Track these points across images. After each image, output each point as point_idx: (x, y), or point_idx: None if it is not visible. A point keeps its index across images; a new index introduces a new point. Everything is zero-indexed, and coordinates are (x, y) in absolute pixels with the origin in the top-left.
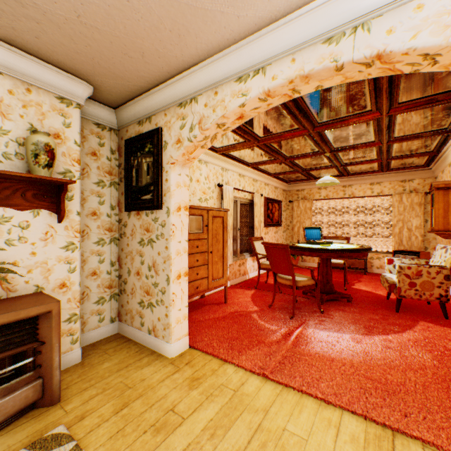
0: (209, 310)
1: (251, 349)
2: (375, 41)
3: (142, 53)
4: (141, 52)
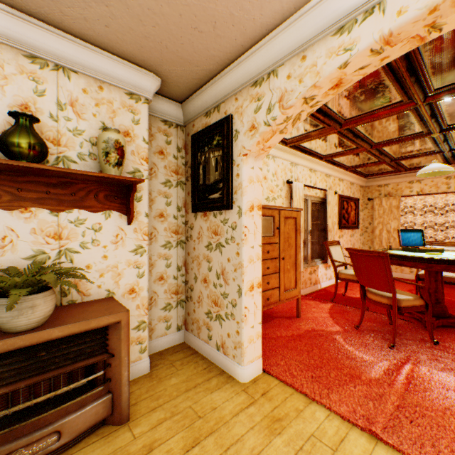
0: (280, 325)
1: (344, 386)
2: None
3: (214, 23)
4: (212, 22)
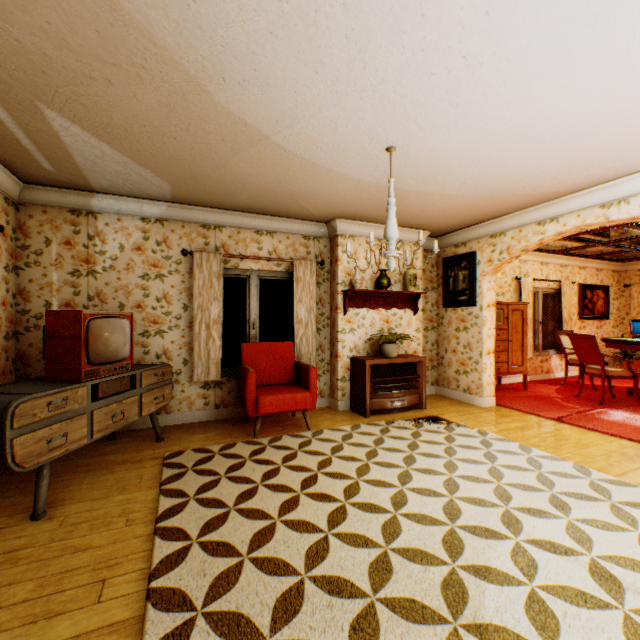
0: (507, 392)
1: (550, 412)
2: (632, 210)
3: (470, 217)
4: (469, 217)
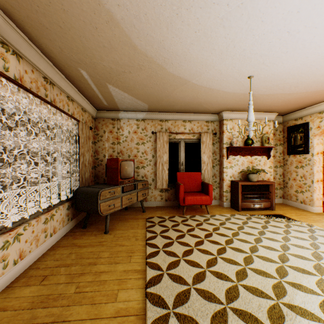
0: None
1: None
2: None
3: (303, 103)
4: (303, 103)
